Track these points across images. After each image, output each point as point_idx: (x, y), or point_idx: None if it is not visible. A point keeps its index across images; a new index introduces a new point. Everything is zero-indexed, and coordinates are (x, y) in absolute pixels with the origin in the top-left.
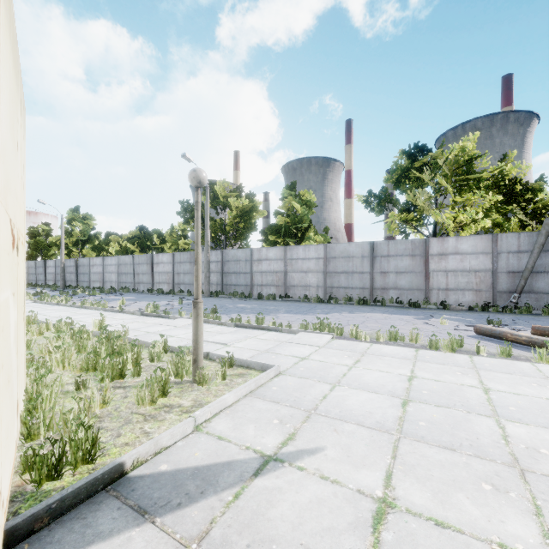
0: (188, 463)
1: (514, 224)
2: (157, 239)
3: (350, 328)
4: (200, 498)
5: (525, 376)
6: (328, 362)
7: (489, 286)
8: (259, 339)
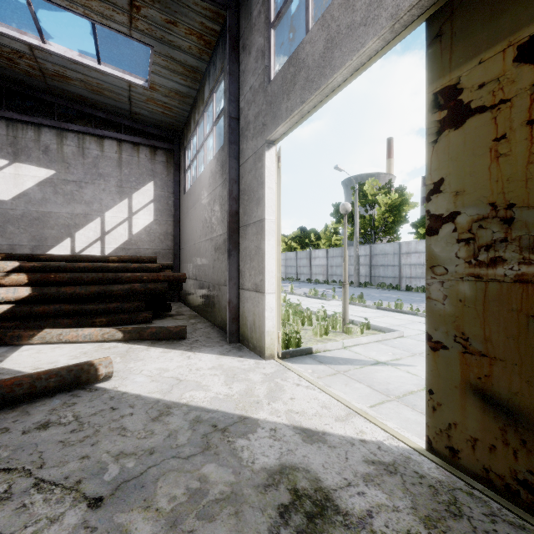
0: (339, 356)
1: None
2: (313, 237)
3: None
4: (344, 364)
5: None
6: None
7: None
8: (395, 318)
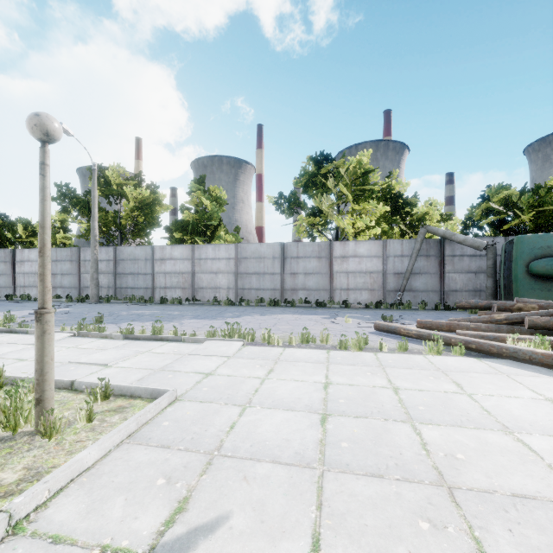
0: None
1: (396, 233)
2: (23, 231)
3: (262, 332)
4: None
5: (422, 369)
6: (238, 376)
7: (380, 286)
8: (154, 353)
